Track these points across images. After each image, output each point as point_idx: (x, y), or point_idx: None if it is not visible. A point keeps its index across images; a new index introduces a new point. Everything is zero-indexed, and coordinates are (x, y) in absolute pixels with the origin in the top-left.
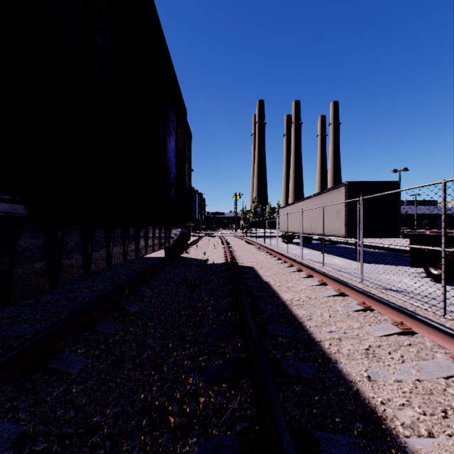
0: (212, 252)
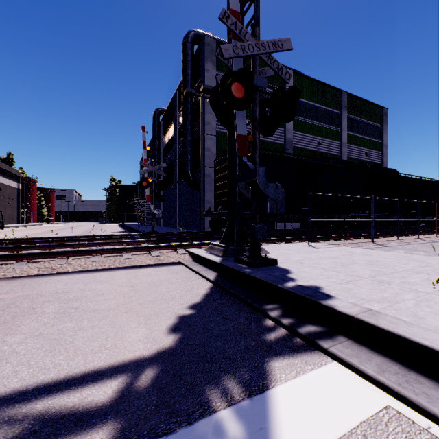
0: None
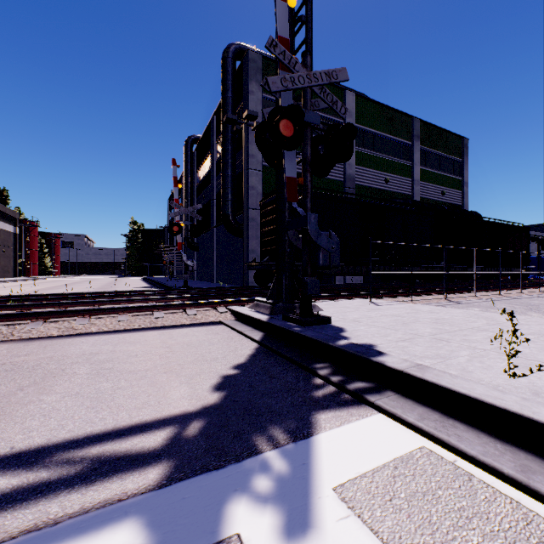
0: None
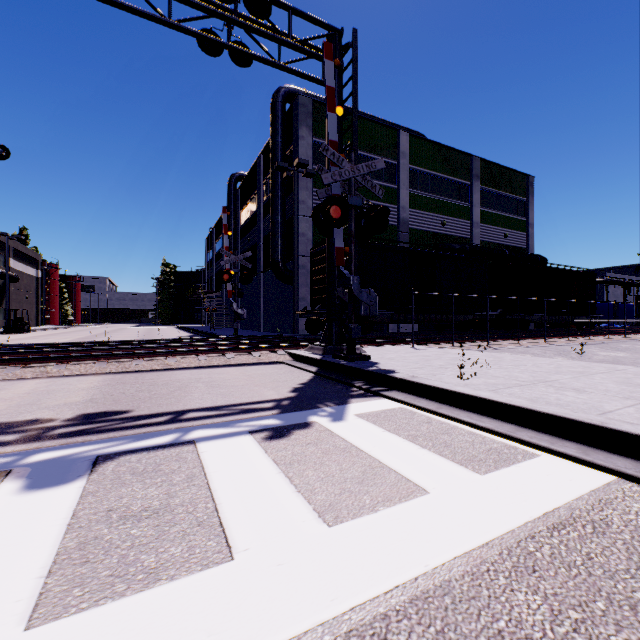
0: None
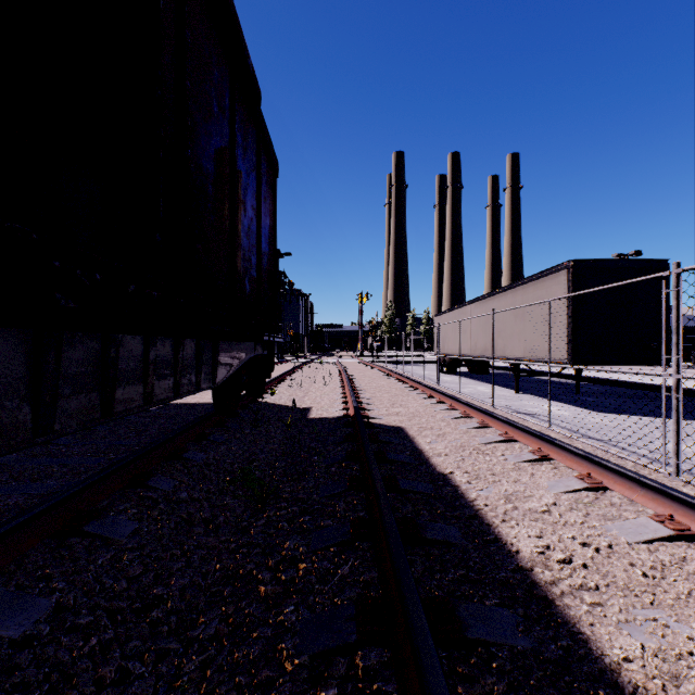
0: (320, 391)
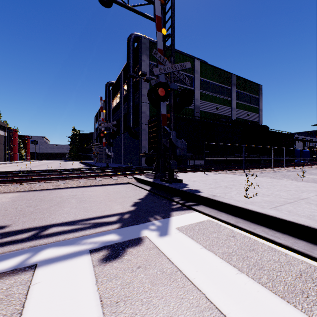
0: None
